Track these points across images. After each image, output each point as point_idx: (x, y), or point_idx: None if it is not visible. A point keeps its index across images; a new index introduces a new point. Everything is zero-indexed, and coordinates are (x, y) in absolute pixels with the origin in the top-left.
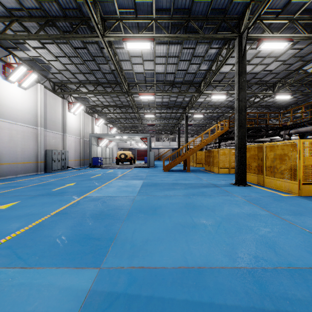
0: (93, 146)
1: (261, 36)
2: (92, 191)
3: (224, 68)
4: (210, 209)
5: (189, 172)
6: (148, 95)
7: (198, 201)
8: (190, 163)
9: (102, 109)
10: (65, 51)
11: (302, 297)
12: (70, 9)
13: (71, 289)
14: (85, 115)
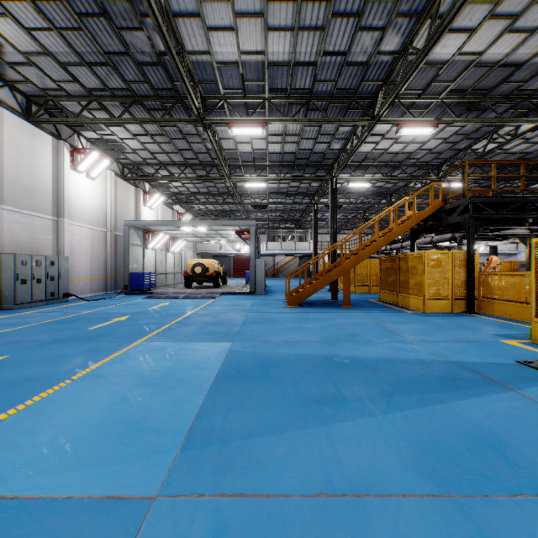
0: (133, 248)
1: None
2: None
3: (441, 46)
4: None
5: (349, 308)
6: (252, 125)
7: None
8: (340, 284)
9: (156, 171)
10: None
11: None
12: None
13: None
14: (119, 182)
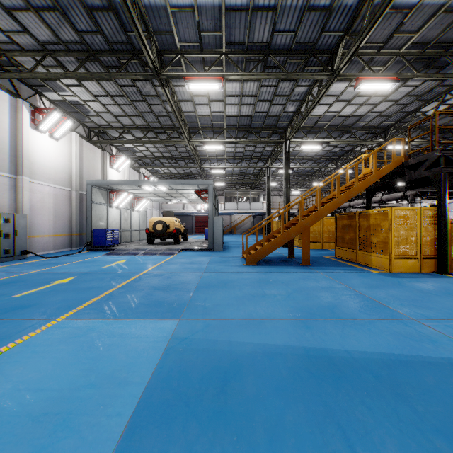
0: (96, 206)
1: None
2: None
3: None
4: None
5: (309, 266)
6: (208, 79)
7: None
8: None
9: (120, 134)
10: None
11: None
12: None
13: None
14: (85, 144)
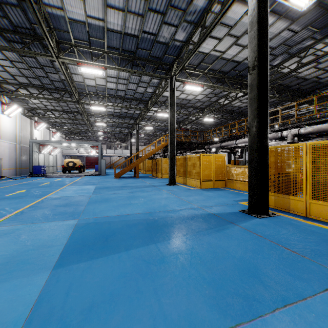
0: (34, 153)
1: (185, 81)
2: (50, 194)
3: (165, 93)
4: (143, 197)
5: (138, 178)
6: (100, 106)
7: (138, 194)
8: (141, 171)
9: (45, 113)
10: (8, 56)
11: (163, 215)
12: (23, 27)
13: (67, 224)
14: (22, 117)
